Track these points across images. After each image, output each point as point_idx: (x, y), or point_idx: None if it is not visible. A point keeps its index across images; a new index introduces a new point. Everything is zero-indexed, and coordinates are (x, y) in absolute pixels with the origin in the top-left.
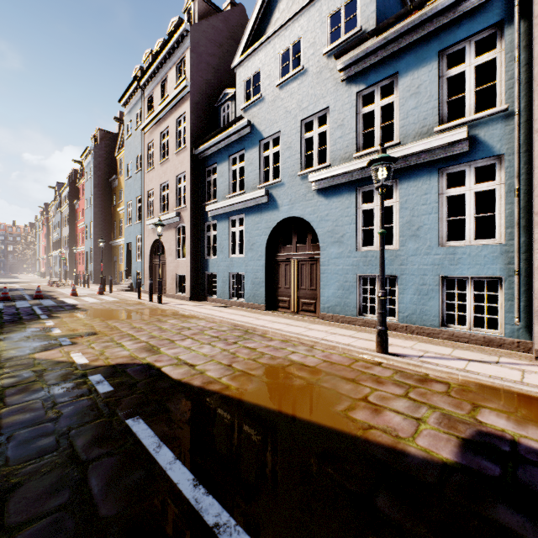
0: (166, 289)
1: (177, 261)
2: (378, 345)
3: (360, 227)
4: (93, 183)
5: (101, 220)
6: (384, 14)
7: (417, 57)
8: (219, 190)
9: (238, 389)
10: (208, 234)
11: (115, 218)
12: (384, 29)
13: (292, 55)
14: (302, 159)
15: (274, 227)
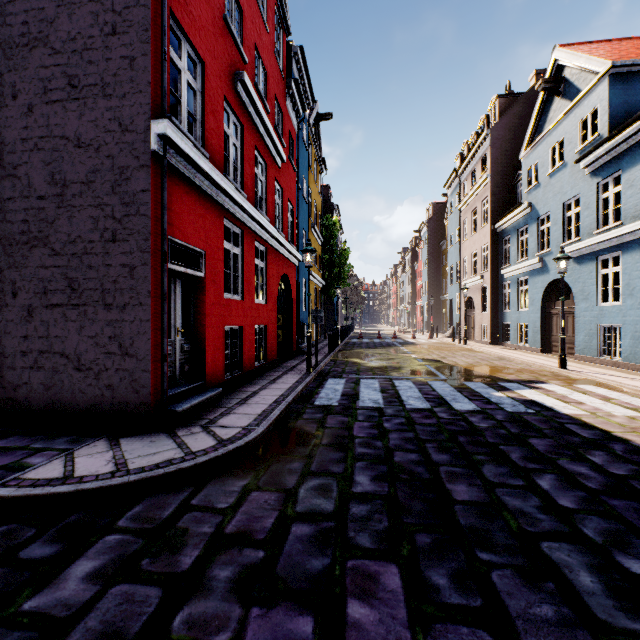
0: (475, 336)
1: (482, 314)
2: (558, 363)
3: (599, 287)
4: (427, 250)
5: (433, 279)
6: (626, 111)
7: (632, 159)
8: (511, 257)
9: (465, 366)
10: (504, 291)
11: (443, 276)
12: (603, 144)
13: (557, 150)
14: (564, 233)
15: (546, 287)
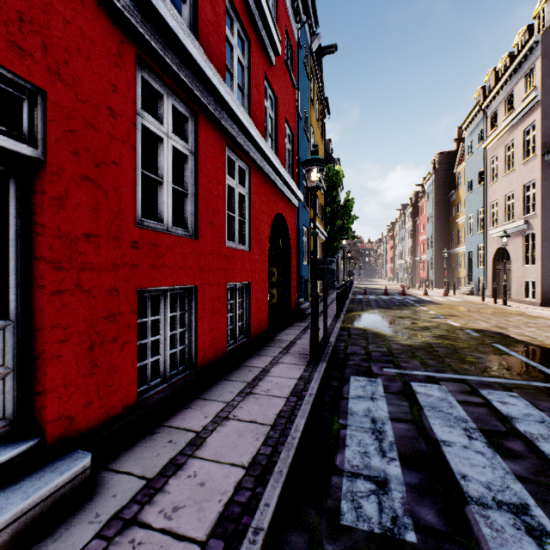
0: (511, 294)
1: (524, 268)
2: None
3: None
4: (433, 202)
5: (440, 232)
6: None
7: None
8: None
9: None
10: None
11: (453, 228)
12: None
13: None
14: None
15: None
